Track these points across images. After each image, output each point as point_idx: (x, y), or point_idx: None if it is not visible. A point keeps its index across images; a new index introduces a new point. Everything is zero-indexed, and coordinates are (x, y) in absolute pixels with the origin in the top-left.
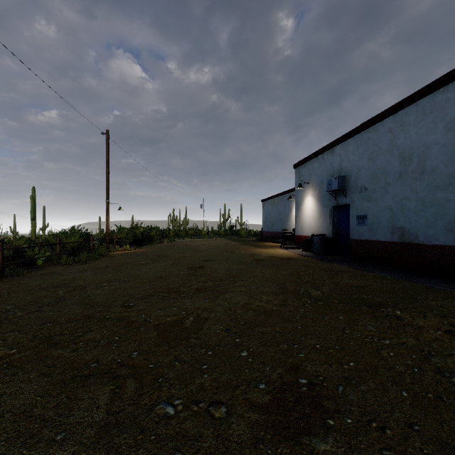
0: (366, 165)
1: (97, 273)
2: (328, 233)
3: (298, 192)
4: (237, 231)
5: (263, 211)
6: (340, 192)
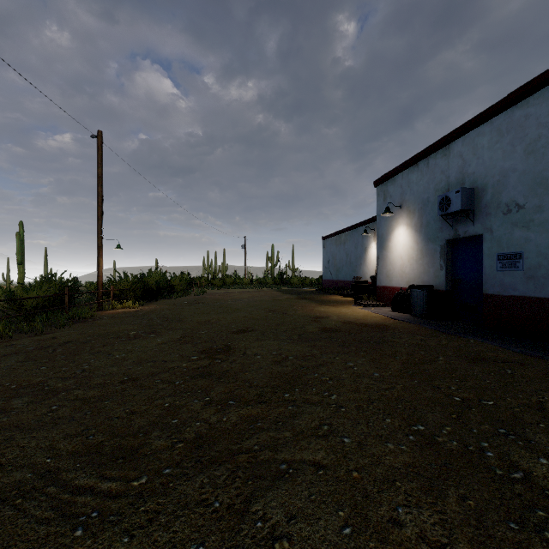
0: (520, 164)
1: (27, 361)
2: (437, 283)
3: (381, 221)
4: (289, 279)
5: (324, 252)
6: (465, 215)
